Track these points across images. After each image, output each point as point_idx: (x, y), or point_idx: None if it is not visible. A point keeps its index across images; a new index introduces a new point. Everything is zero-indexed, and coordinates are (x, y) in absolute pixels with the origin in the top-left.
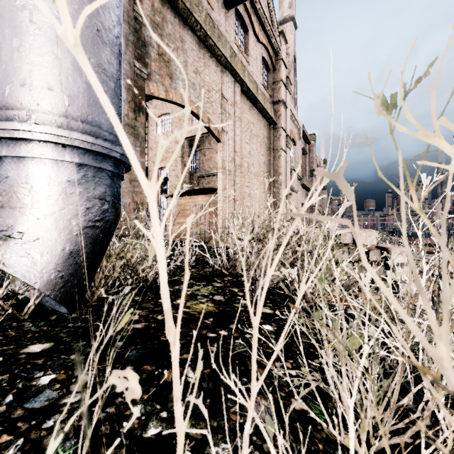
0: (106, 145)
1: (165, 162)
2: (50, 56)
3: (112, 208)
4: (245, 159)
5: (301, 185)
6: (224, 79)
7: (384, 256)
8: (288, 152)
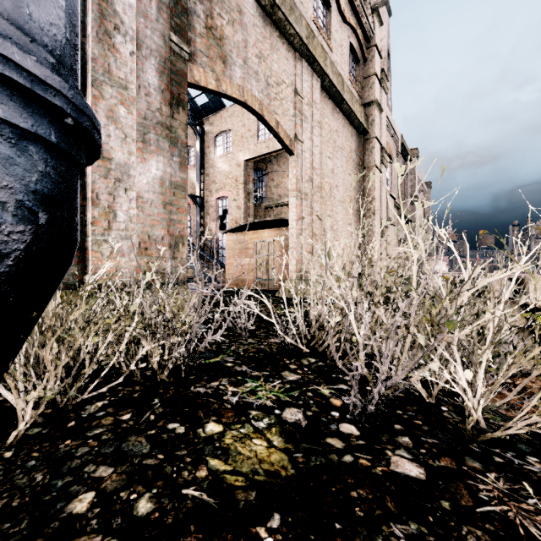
0: None
1: (224, 191)
2: None
3: (18, 221)
4: (327, 180)
5: (399, 215)
6: (298, 68)
7: None
8: (383, 171)
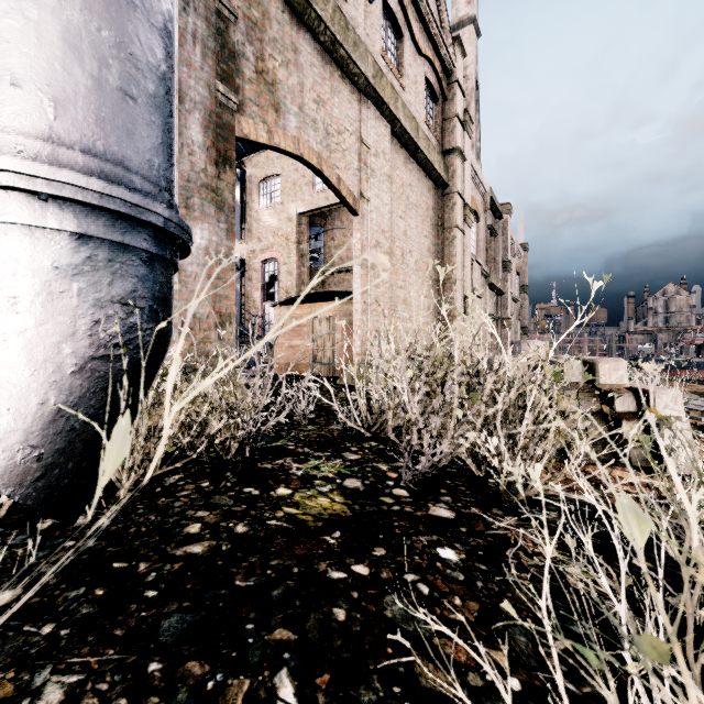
0: (133, 198)
1: (272, 251)
2: (16, 19)
3: (150, 321)
4: (398, 244)
5: (487, 285)
6: (364, 113)
7: (641, 404)
8: (467, 232)
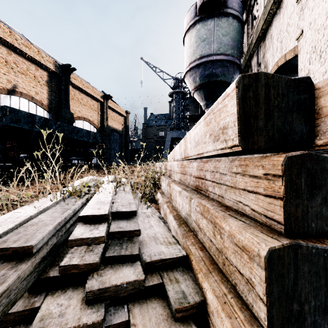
0: None
1: None
2: None
3: None
4: None
5: None
6: None
7: None
8: None
